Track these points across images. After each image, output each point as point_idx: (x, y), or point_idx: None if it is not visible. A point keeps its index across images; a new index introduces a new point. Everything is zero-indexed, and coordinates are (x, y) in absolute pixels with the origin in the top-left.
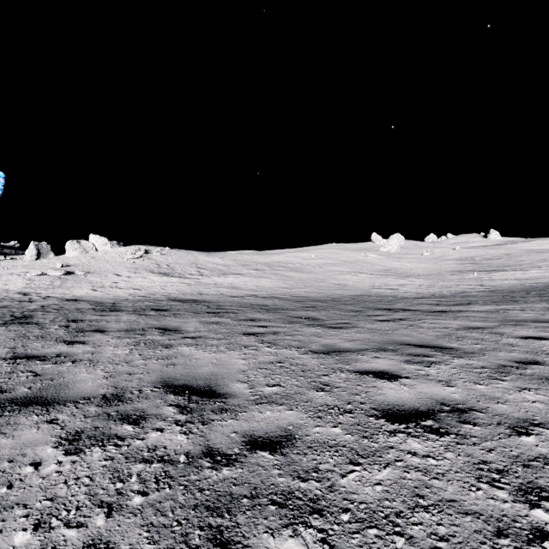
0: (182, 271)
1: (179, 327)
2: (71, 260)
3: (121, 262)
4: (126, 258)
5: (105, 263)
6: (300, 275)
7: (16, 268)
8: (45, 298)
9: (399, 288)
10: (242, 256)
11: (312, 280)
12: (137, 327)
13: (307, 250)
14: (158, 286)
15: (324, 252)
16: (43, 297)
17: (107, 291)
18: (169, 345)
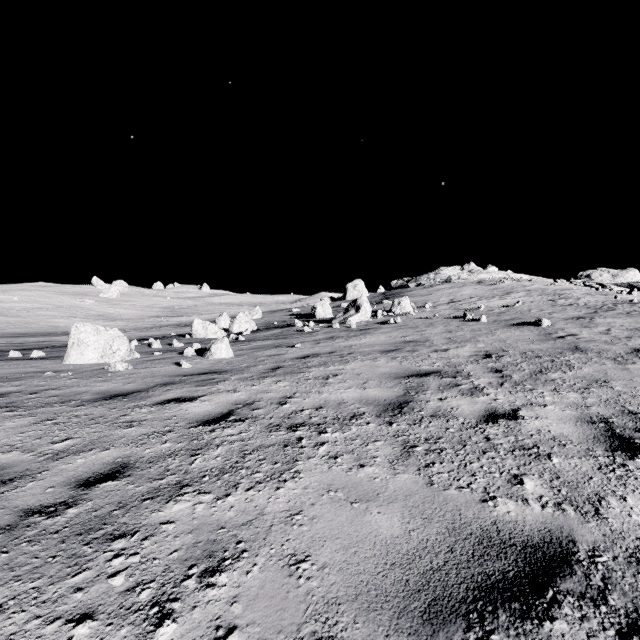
0: None
1: None
2: None
3: None
4: None
5: None
6: (6, 319)
7: None
8: None
9: None
10: None
11: (22, 323)
12: None
13: (4, 291)
14: None
15: (31, 295)
16: None
17: None
18: None
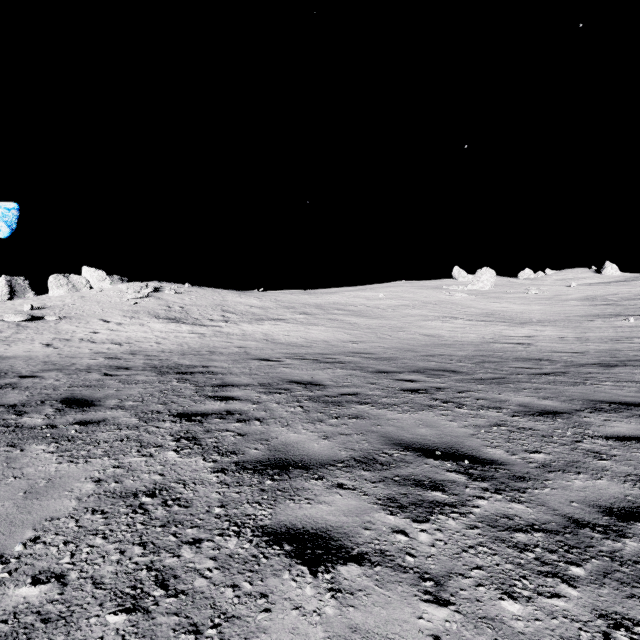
0: (199, 315)
1: None
2: (52, 300)
3: (117, 304)
4: (125, 298)
5: (94, 305)
6: (367, 321)
7: None
8: None
9: (533, 342)
10: (286, 295)
11: (386, 328)
12: None
13: (371, 289)
14: (153, 339)
15: (394, 291)
16: None
17: (66, 346)
18: None
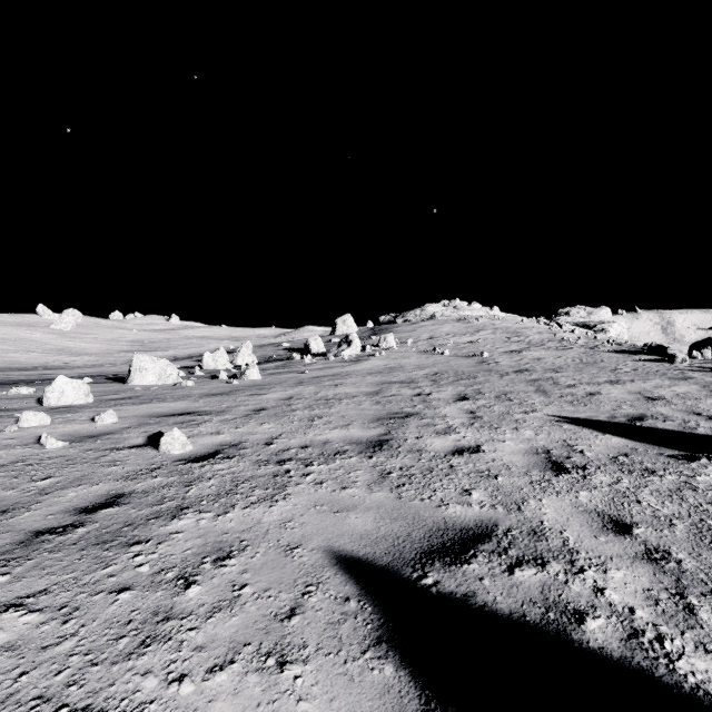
0: None
1: None
2: None
3: None
4: None
5: None
6: None
7: None
8: None
9: (72, 362)
10: None
11: None
12: None
13: None
14: None
15: None
16: None
17: None
18: None
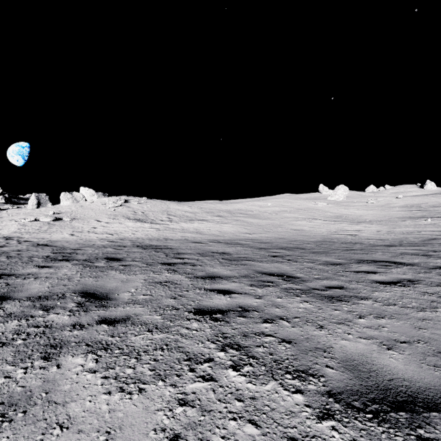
0: (154, 217)
1: (113, 291)
2: (63, 208)
3: (103, 210)
4: (108, 206)
5: (90, 211)
6: (259, 221)
7: (18, 215)
8: (20, 243)
9: (358, 234)
10: (207, 204)
11: (270, 225)
12: (60, 290)
13: (263, 200)
14: (130, 231)
15: (278, 201)
16: (21, 241)
17: (83, 235)
18: (59, 345)
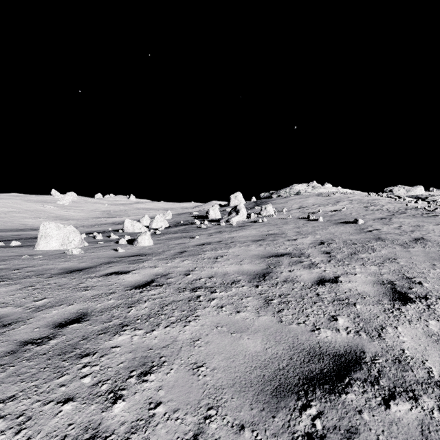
0: None
1: None
2: None
3: None
4: None
5: None
6: None
7: None
8: None
9: None
10: None
11: (1, 222)
12: None
13: None
14: None
15: (7, 202)
16: None
17: None
18: None
